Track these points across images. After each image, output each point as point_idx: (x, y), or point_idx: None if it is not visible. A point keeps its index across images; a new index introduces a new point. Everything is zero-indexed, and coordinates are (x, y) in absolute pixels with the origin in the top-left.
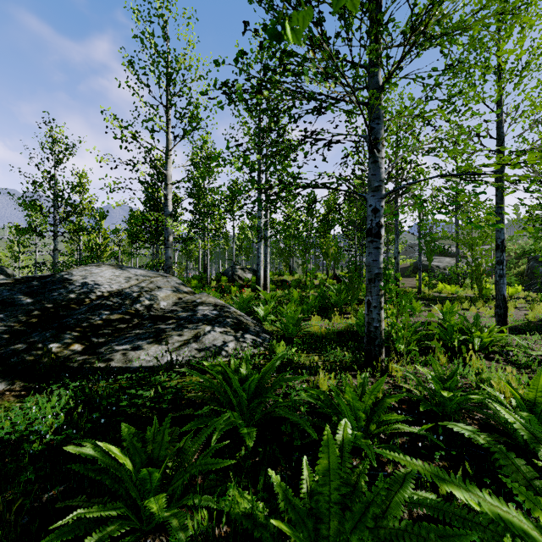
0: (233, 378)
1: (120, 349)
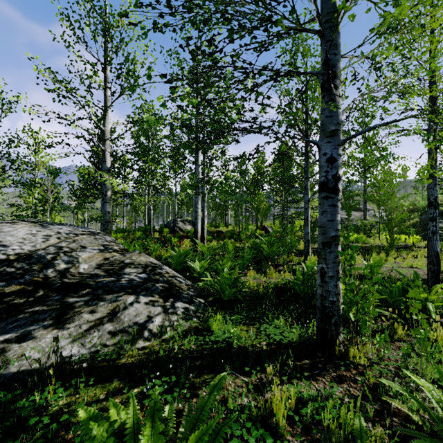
0: None
1: None
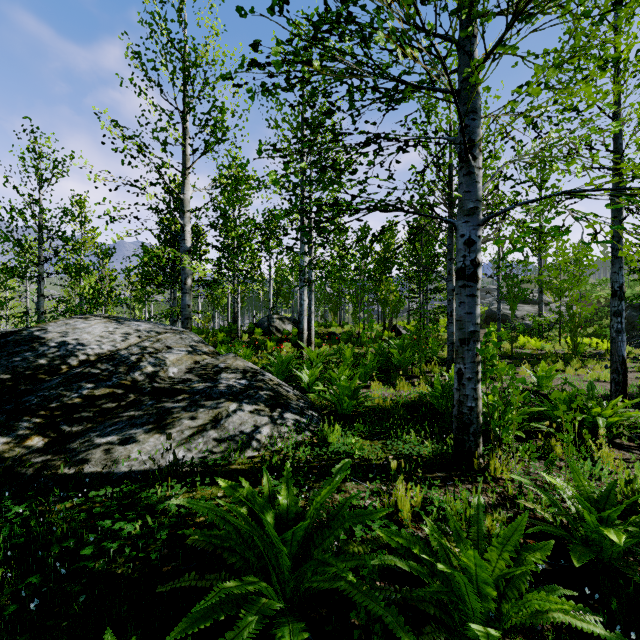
0: (265, 521)
1: (103, 442)
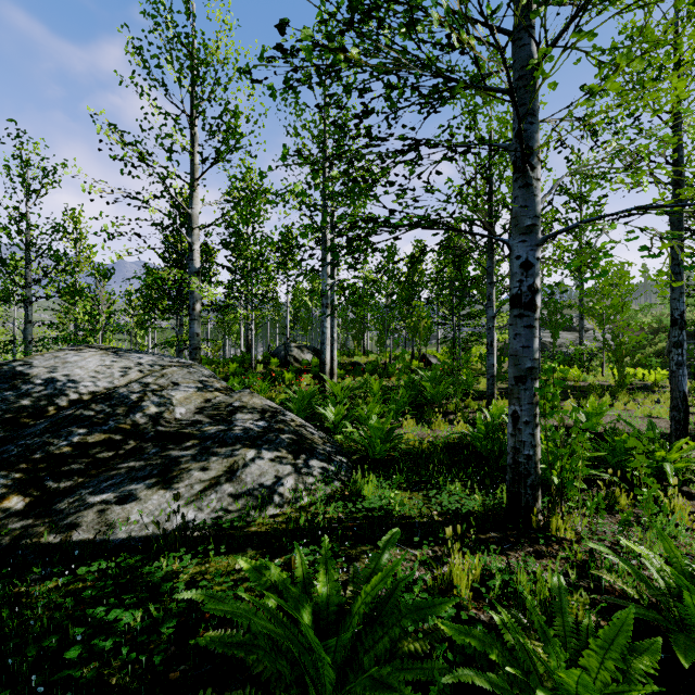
0: (302, 622)
1: (96, 501)
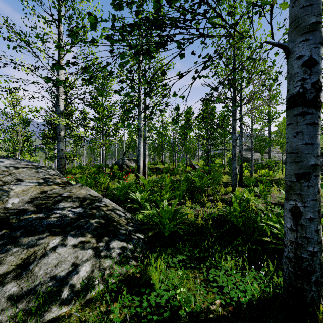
0: None
1: None
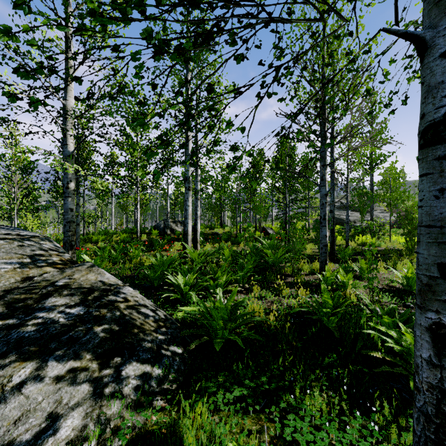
0: None
1: None
